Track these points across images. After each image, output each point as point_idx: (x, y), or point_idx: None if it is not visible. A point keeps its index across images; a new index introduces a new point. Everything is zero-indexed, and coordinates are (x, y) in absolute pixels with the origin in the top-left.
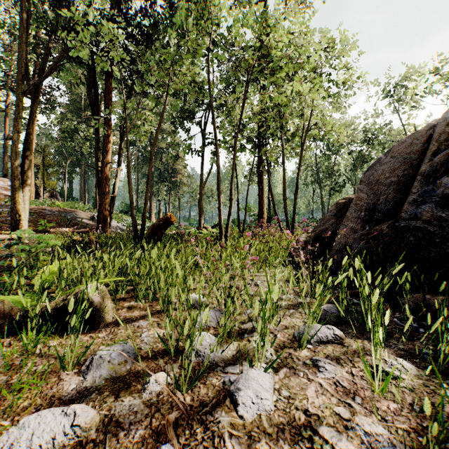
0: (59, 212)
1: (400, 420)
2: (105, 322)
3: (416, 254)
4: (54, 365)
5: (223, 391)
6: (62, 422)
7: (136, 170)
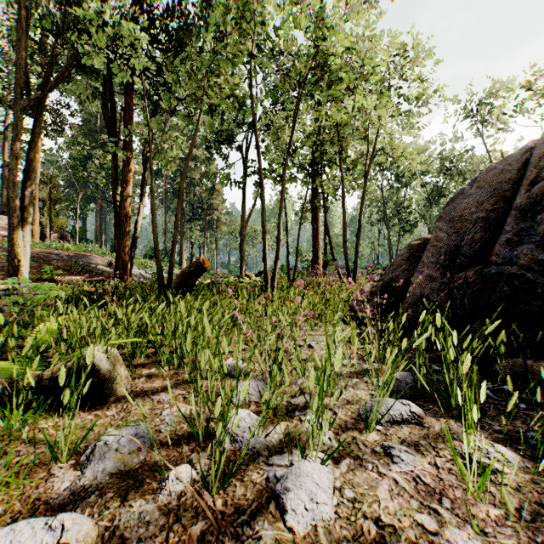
0: (69, 256)
1: (505, 533)
2: (116, 395)
3: (512, 308)
4: (44, 455)
5: (266, 491)
6: (43, 540)
7: (164, 206)
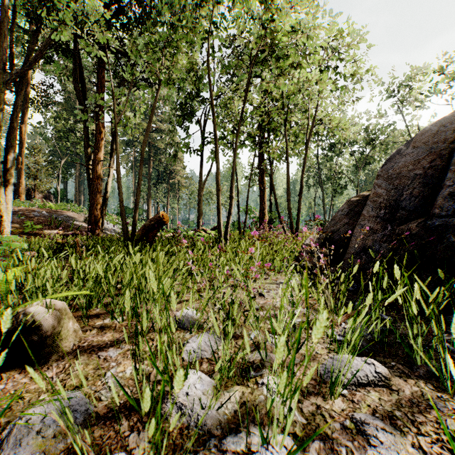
0: (50, 213)
1: None
2: (61, 352)
3: None
4: None
5: None
6: None
7: (133, 172)
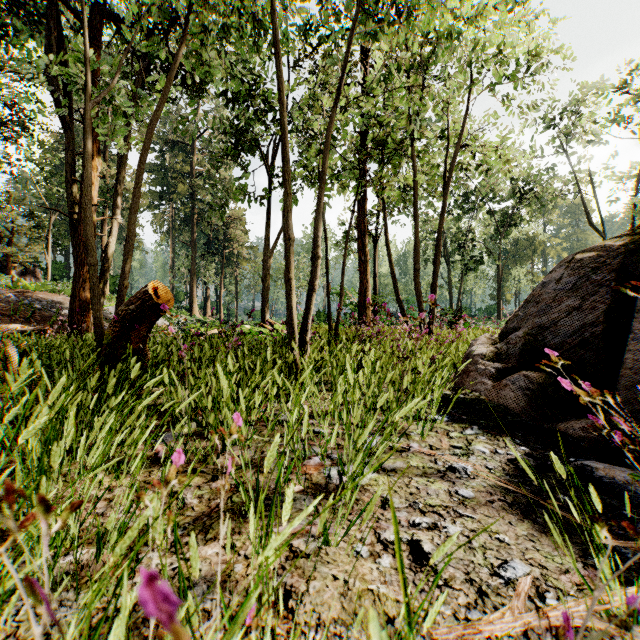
0: (23, 297)
1: None
2: None
3: None
4: None
5: None
6: None
7: (171, 238)
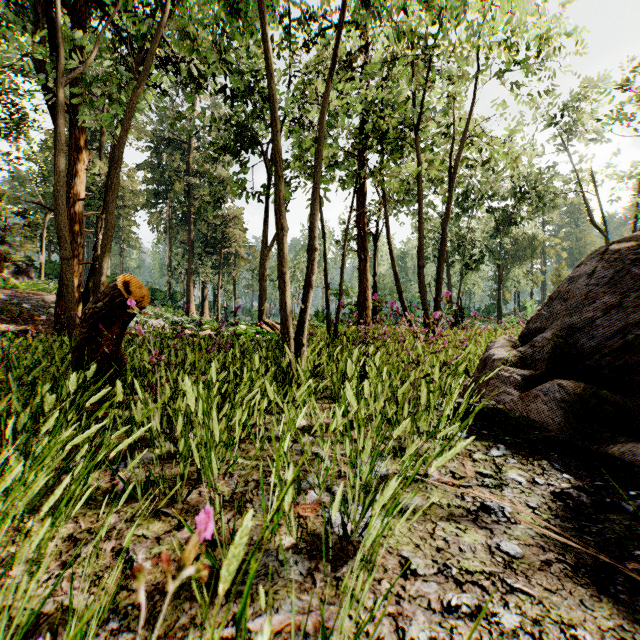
0: (12, 296)
1: None
2: None
3: None
4: None
5: None
6: None
7: (168, 237)
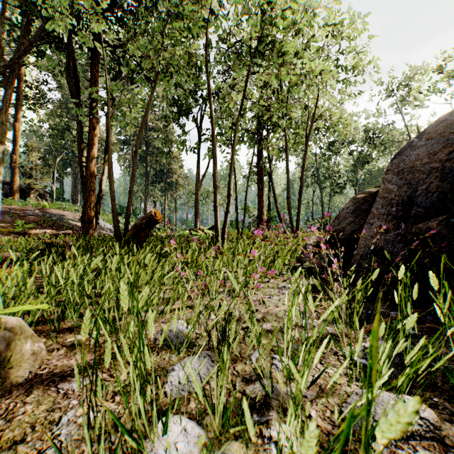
0: (44, 212)
1: None
2: (11, 383)
3: None
4: None
5: None
6: None
7: (131, 171)
